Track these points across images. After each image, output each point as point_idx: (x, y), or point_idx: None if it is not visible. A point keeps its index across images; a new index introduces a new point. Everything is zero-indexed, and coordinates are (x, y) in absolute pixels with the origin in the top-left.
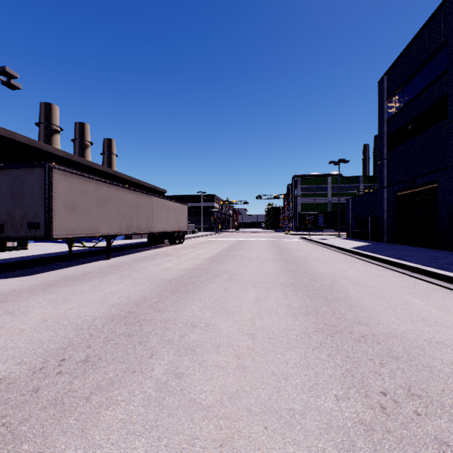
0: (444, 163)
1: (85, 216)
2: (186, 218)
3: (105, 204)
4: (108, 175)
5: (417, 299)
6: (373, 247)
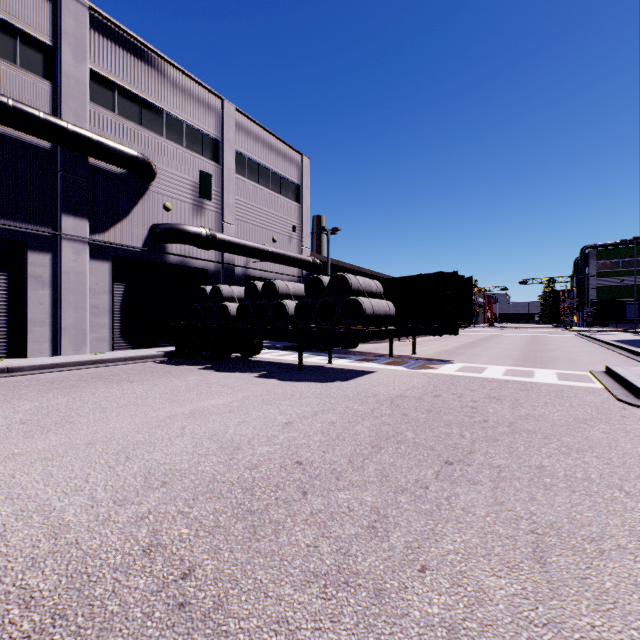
0: None
1: None
2: None
3: None
4: (352, 271)
5: (586, 354)
6: (639, 340)
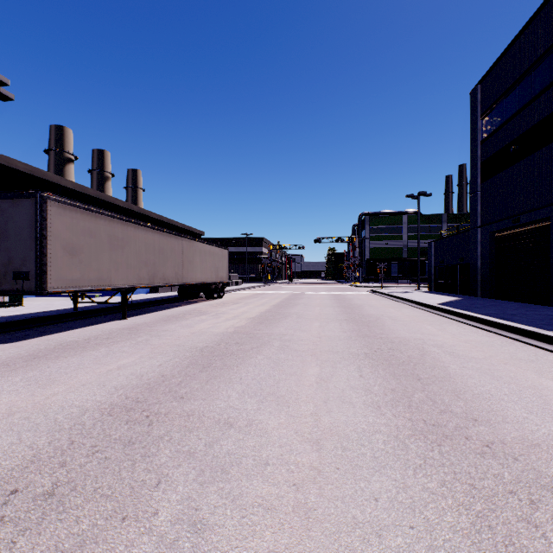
0: None
1: (92, 263)
2: (227, 266)
3: (119, 247)
4: (131, 212)
5: (547, 380)
6: (465, 303)
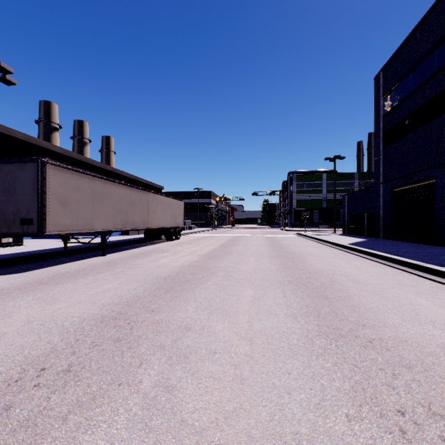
0: (441, 158)
1: (79, 212)
2: (182, 214)
3: (100, 200)
4: (106, 171)
5: (422, 299)
6: (370, 243)
